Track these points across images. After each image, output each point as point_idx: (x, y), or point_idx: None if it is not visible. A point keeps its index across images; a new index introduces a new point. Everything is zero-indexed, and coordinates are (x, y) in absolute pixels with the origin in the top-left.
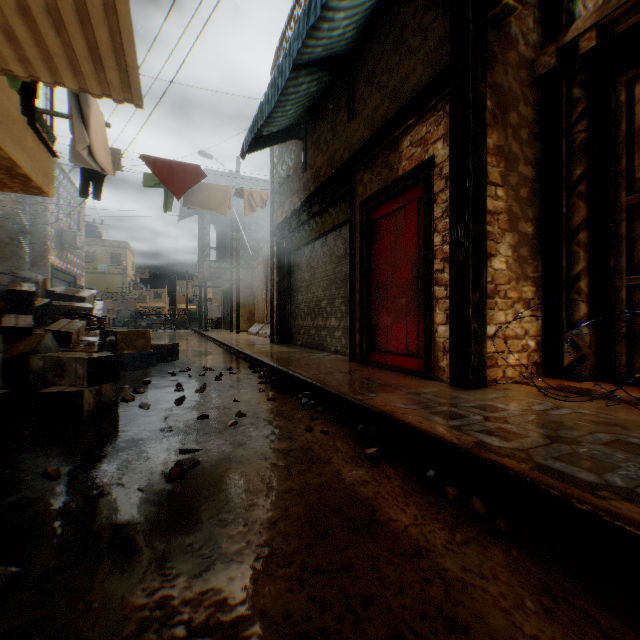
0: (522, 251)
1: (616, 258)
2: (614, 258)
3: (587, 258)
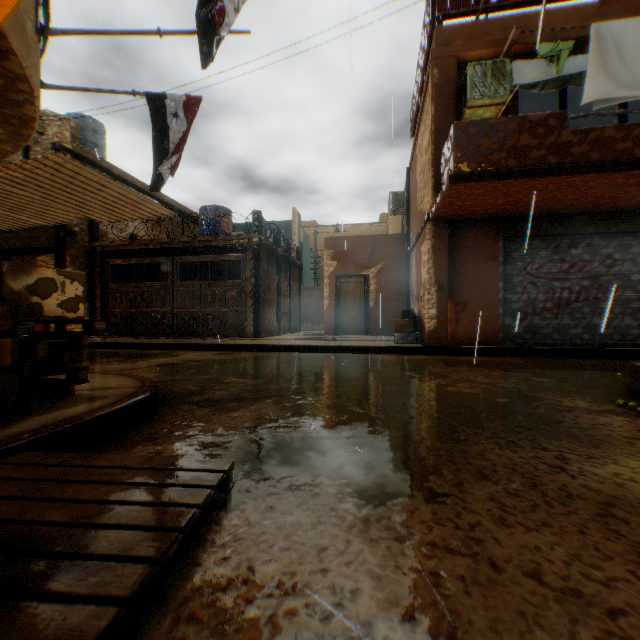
0: None
1: (108, 304)
2: (107, 304)
3: (102, 303)
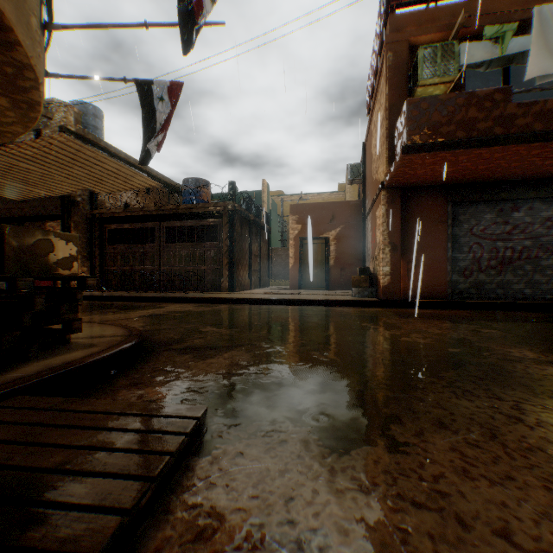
0: (84, 260)
1: (105, 263)
2: (105, 263)
3: (100, 262)
